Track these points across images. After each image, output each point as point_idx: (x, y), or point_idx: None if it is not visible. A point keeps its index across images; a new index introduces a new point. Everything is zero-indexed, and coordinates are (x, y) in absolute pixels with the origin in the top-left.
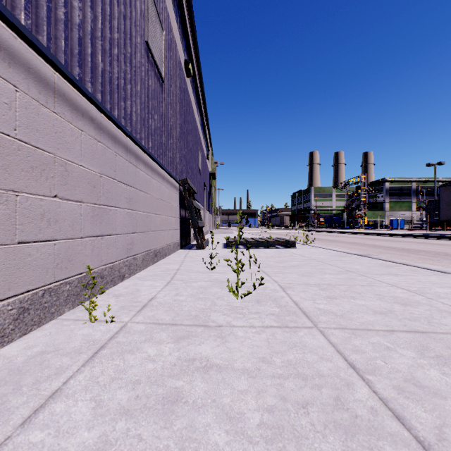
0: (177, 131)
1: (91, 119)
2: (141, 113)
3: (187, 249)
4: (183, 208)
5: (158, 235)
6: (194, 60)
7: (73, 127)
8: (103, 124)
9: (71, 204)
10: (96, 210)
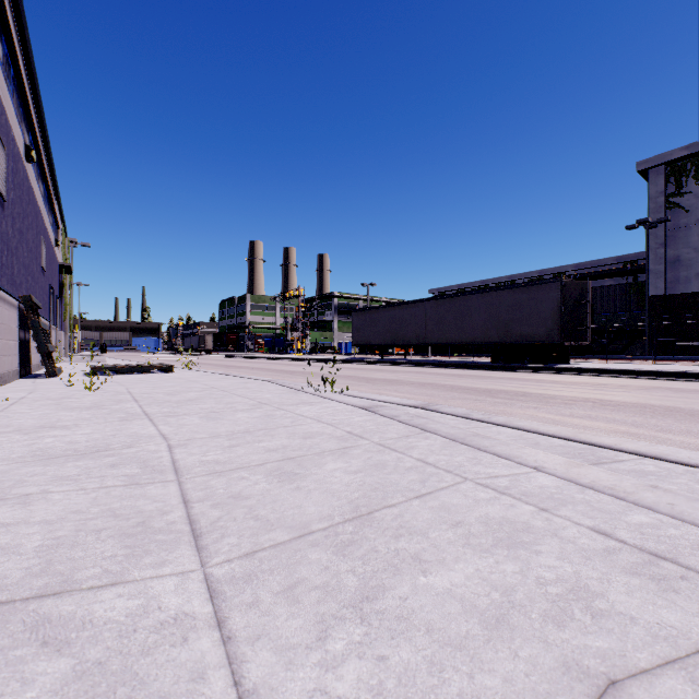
0: (16, 240)
1: None
2: None
3: (32, 378)
4: (23, 329)
5: (1, 360)
6: (35, 124)
7: None
8: None
9: None
10: None
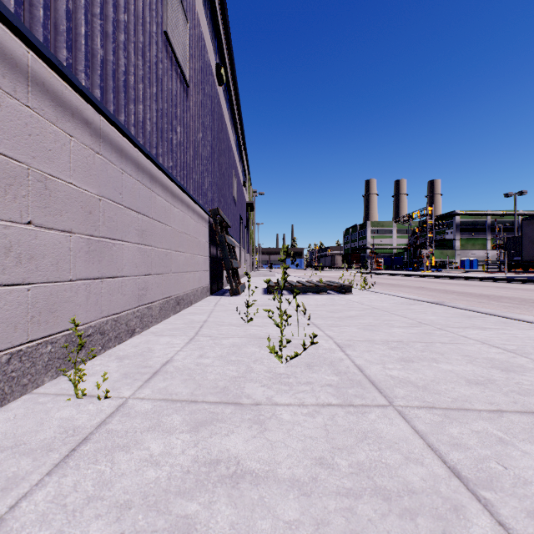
0: (206, 150)
1: (86, 122)
2: (159, 122)
3: (219, 296)
4: (214, 245)
5: (182, 278)
6: (227, 66)
7: (58, 129)
8: (104, 130)
9: (54, 235)
10: (93, 244)
